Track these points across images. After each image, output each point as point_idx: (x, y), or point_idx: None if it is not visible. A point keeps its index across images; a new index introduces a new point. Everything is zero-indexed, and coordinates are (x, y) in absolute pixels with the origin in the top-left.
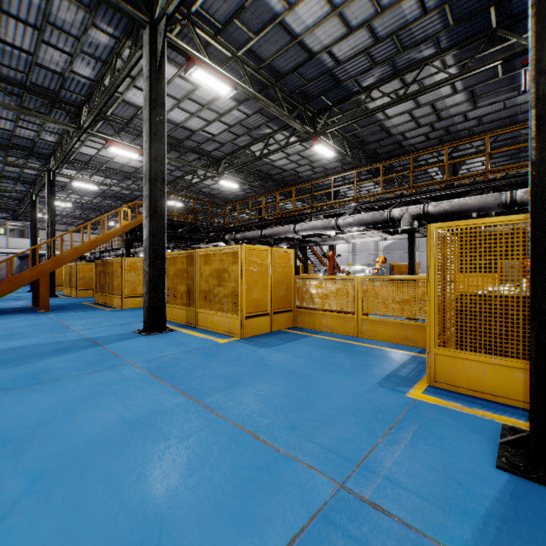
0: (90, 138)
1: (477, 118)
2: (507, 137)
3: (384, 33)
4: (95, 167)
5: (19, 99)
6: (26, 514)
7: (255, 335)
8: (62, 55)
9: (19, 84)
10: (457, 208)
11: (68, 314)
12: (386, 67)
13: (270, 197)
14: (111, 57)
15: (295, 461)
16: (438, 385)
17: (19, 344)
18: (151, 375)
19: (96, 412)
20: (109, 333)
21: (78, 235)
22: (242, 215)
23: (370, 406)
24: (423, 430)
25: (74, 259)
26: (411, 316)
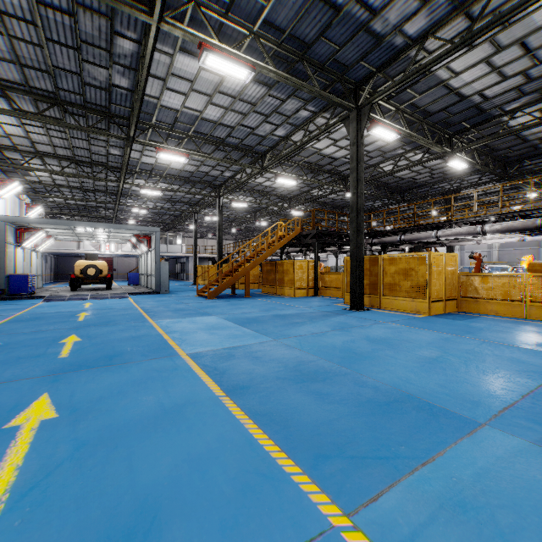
0: (255, 171)
1: None
2: None
3: (537, 74)
4: (245, 190)
5: (226, 154)
6: (452, 352)
7: (436, 314)
8: (272, 126)
9: (233, 145)
10: None
11: (269, 299)
12: (533, 95)
13: (377, 201)
14: (303, 123)
15: None
16: None
17: (292, 312)
18: (410, 327)
19: (414, 336)
20: (329, 309)
21: (202, 241)
22: (343, 218)
23: None
24: None
25: (204, 260)
26: None
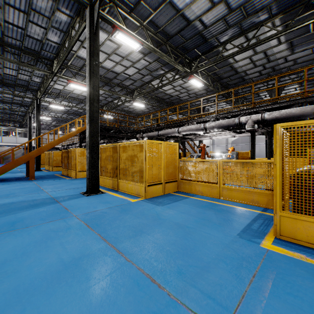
0: (59, 79)
1: (293, 60)
2: (312, 72)
3: (235, 6)
4: (62, 96)
5: (18, 57)
6: None
7: (154, 197)
8: (41, 29)
9: (17, 48)
10: (284, 115)
11: (45, 181)
12: (235, 29)
13: (163, 112)
14: (69, 29)
15: (183, 306)
16: (283, 238)
17: (11, 200)
18: (85, 225)
19: (44, 254)
20: (65, 194)
21: (55, 136)
22: (147, 123)
23: (235, 254)
24: (280, 279)
25: (53, 149)
26: (256, 186)
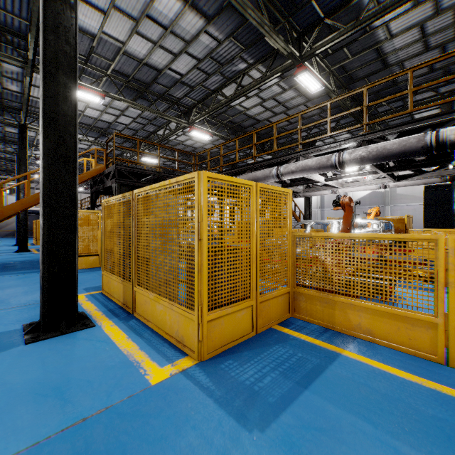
0: None
1: None
2: None
3: None
4: None
5: None
6: None
7: (227, 349)
8: None
9: None
10: None
11: None
12: None
13: (242, 154)
14: None
15: None
16: None
17: None
18: None
19: None
20: None
21: None
22: None
23: None
24: None
25: None
26: None
